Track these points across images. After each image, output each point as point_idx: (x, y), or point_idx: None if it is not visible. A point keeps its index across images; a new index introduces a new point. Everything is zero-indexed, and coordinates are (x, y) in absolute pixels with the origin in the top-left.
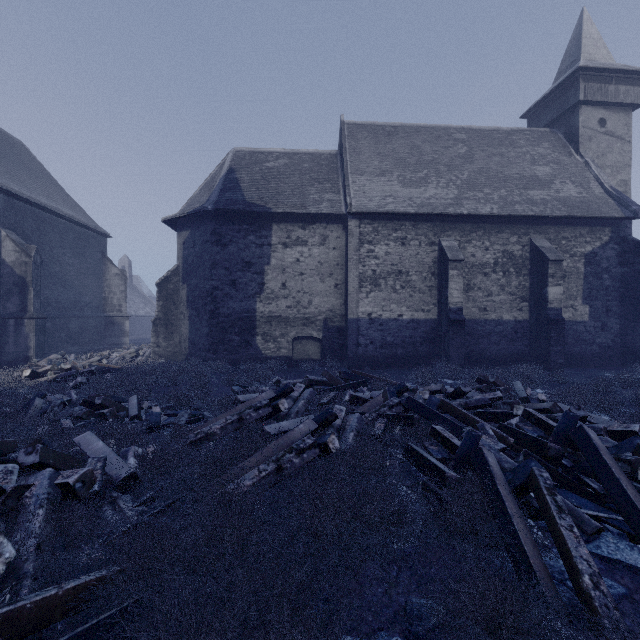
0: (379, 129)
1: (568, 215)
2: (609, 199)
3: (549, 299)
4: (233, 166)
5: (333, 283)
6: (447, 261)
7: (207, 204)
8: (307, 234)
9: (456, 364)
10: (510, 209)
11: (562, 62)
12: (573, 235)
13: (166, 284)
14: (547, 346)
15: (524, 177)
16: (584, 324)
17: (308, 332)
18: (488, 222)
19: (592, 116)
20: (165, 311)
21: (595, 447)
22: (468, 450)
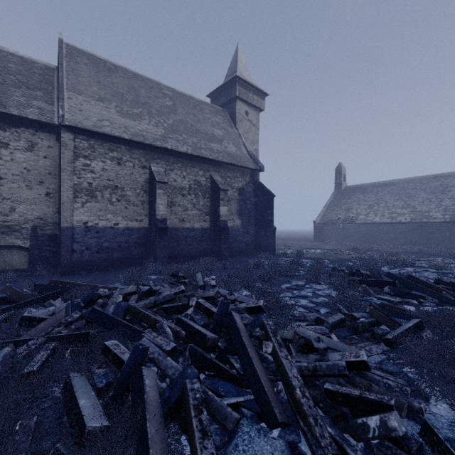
0: (100, 62)
1: (231, 162)
2: (250, 158)
3: (221, 214)
4: None
5: (44, 191)
6: (155, 182)
7: None
8: (8, 136)
9: (162, 262)
10: (199, 152)
11: (228, 70)
12: (233, 176)
13: None
14: (220, 245)
15: (208, 133)
16: (238, 230)
17: (10, 241)
18: (185, 158)
19: (242, 108)
20: None
21: (238, 330)
22: (132, 370)
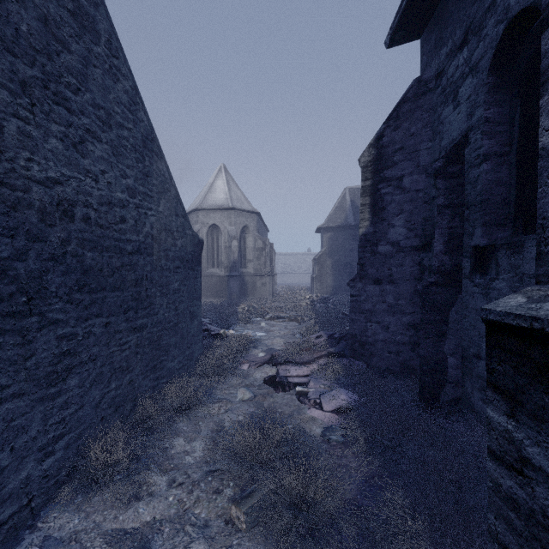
0: None
1: None
2: None
3: None
4: (352, 198)
5: None
6: None
7: (351, 222)
8: None
9: None
10: None
11: None
12: None
13: (320, 258)
14: None
15: None
16: None
17: None
18: None
19: None
20: (319, 272)
21: None
22: None
